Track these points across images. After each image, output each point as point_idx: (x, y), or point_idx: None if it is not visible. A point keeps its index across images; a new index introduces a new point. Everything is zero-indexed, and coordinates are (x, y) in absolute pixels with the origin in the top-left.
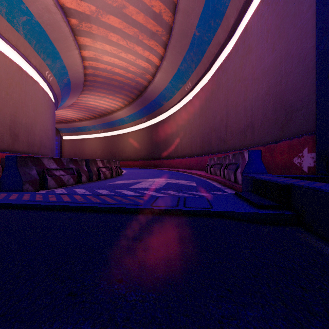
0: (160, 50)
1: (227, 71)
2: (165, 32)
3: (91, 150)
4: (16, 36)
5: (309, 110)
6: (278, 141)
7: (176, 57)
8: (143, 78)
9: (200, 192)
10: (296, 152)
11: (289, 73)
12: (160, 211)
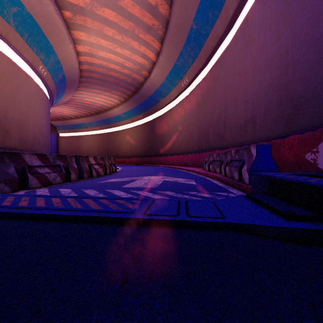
0: (156, 45)
1: (226, 64)
2: (162, 25)
3: (87, 147)
4: (7, 28)
5: (322, 101)
6: (286, 135)
7: (172, 52)
8: (139, 75)
9: (202, 192)
10: (309, 147)
11: (297, 61)
12: (156, 221)
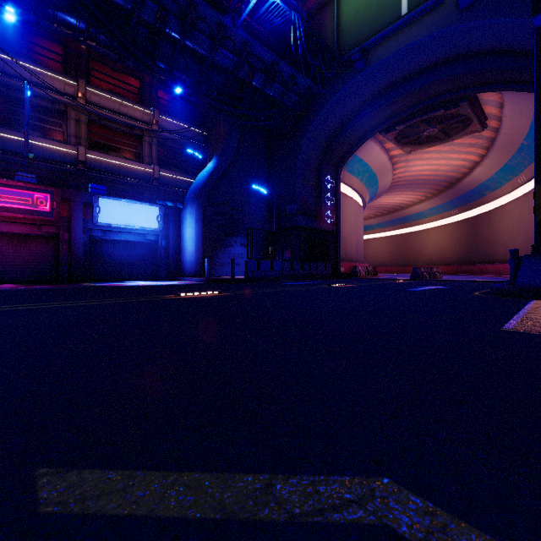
0: (480, 152)
1: None
2: (487, 141)
3: (374, 253)
4: (361, 186)
5: None
6: None
7: (501, 156)
8: (456, 172)
9: None
10: None
11: None
12: (479, 281)
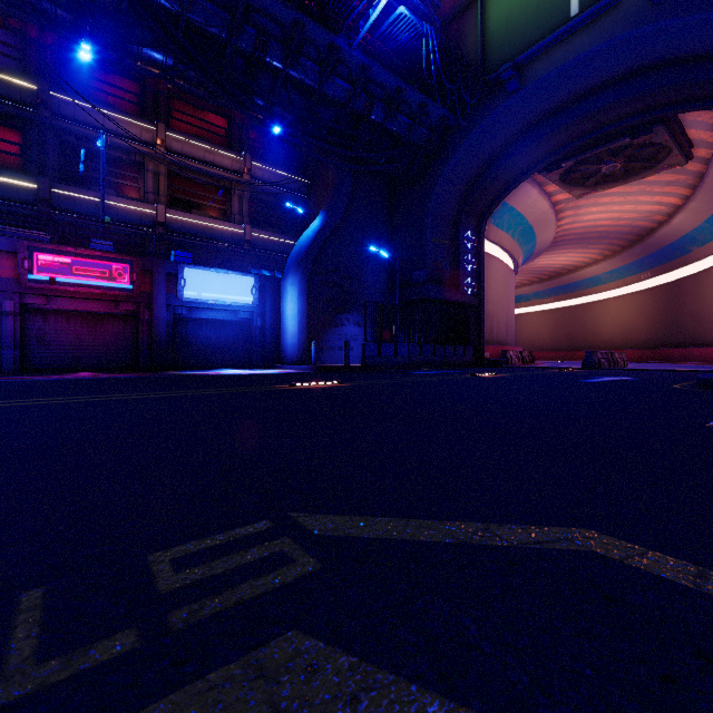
0: (682, 192)
1: None
2: (692, 177)
3: (529, 333)
4: (512, 244)
5: None
6: None
7: None
8: (647, 221)
9: None
10: None
11: None
12: (681, 371)
